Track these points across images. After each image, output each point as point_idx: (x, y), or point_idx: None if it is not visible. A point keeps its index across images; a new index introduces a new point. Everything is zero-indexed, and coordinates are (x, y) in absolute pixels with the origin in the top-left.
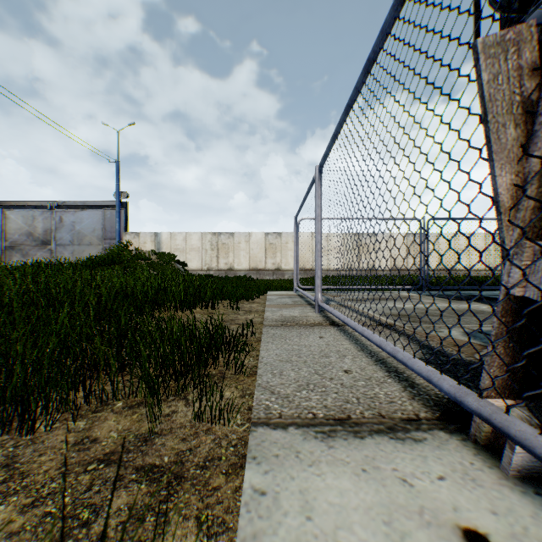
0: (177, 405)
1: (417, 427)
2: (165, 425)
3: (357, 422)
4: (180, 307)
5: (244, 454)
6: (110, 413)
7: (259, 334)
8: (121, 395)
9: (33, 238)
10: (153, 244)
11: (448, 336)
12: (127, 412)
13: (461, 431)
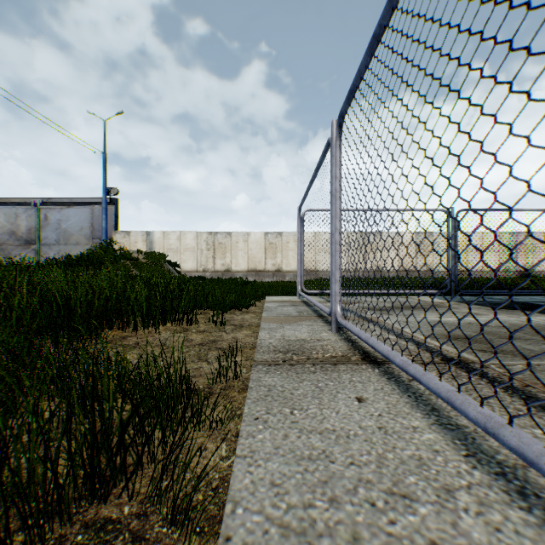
0: None
1: None
2: None
3: None
4: (141, 323)
5: None
6: None
7: (248, 372)
8: None
9: (16, 237)
10: (145, 243)
11: None
12: None
13: None
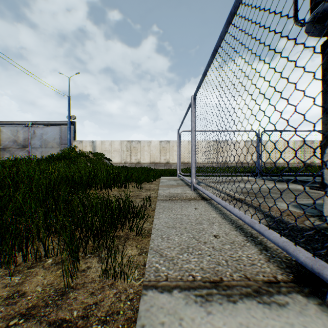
0: (92, 261)
1: (277, 290)
2: (80, 280)
3: (229, 284)
4: (104, 187)
5: (138, 308)
6: (41, 269)
7: (154, 205)
8: (51, 253)
9: (17, 143)
10: (91, 147)
11: (302, 216)
12: (54, 267)
13: (314, 294)
